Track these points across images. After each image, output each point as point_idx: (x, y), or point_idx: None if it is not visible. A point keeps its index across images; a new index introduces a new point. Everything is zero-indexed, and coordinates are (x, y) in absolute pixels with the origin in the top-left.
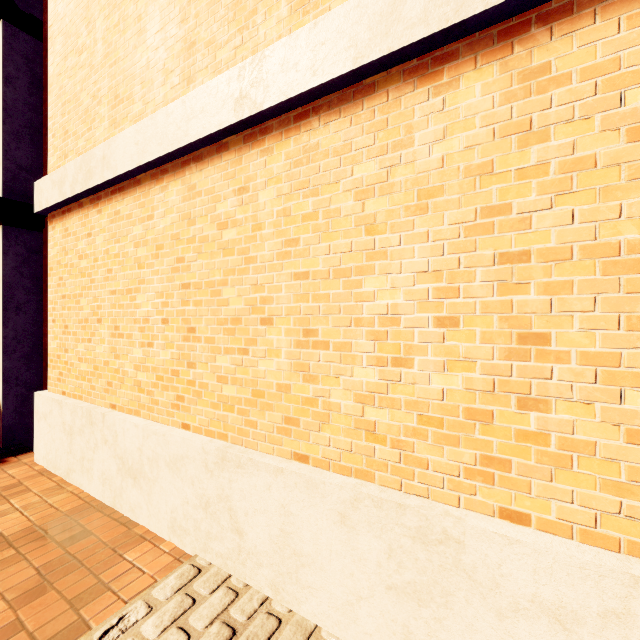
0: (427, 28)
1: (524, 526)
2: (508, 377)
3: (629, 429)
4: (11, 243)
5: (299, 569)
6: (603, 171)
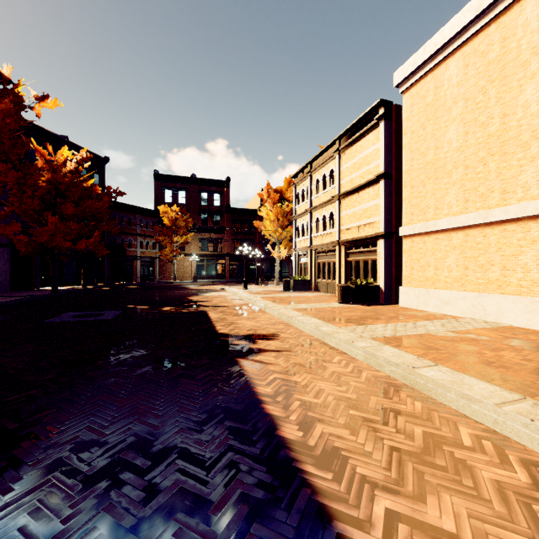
0: (532, 214)
1: None
2: None
3: None
4: (386, 244)
5: (502, 314)
6: None
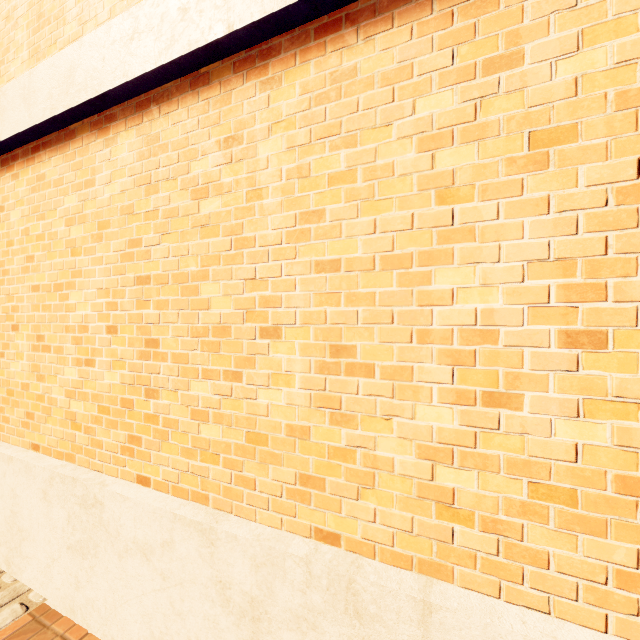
0: (87, 94)
1: (148, 487)
2: (141, 373)
3: (192, 409)
4: None
5: (22, 543)
6: (182, 219)
